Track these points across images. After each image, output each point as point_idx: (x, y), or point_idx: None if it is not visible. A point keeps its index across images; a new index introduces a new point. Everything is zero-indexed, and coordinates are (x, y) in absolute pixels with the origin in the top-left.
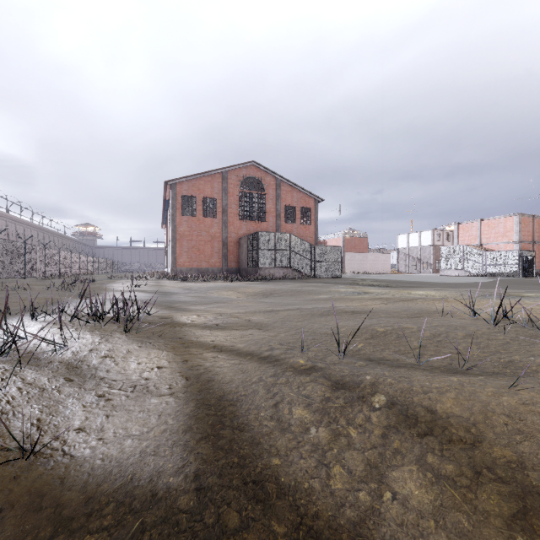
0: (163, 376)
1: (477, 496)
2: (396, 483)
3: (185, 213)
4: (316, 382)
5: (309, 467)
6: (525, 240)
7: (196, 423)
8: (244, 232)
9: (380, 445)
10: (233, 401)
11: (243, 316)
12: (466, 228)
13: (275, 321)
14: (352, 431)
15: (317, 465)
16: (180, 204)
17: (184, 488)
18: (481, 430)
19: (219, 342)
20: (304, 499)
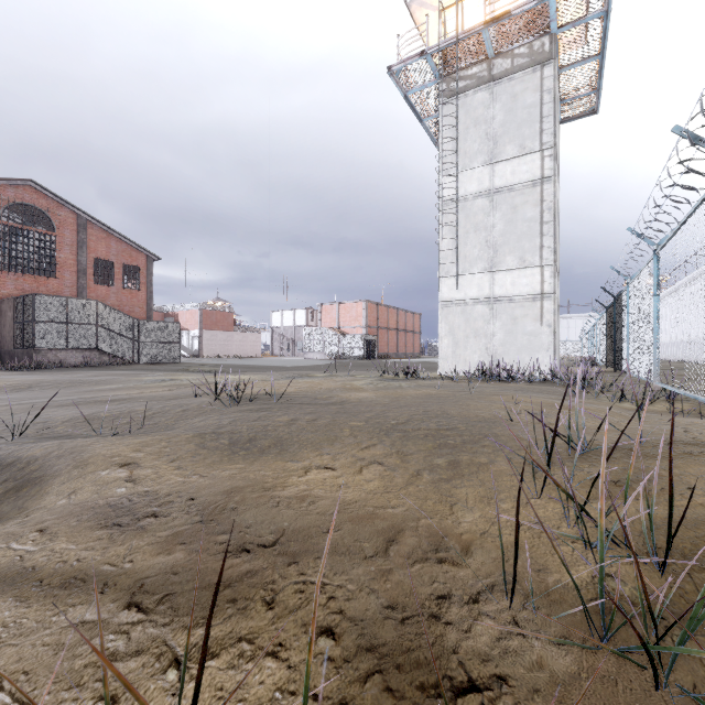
0: None
1: None
2: None
3: None
4: None
5: None
6: (371, 325)
7: None
8: (10, 291)
9: None
10: None
11: None
12: (328, 310)
13: None
14: None
15: None
16: None
17: None
18: (38, 459)
19: None
20: None
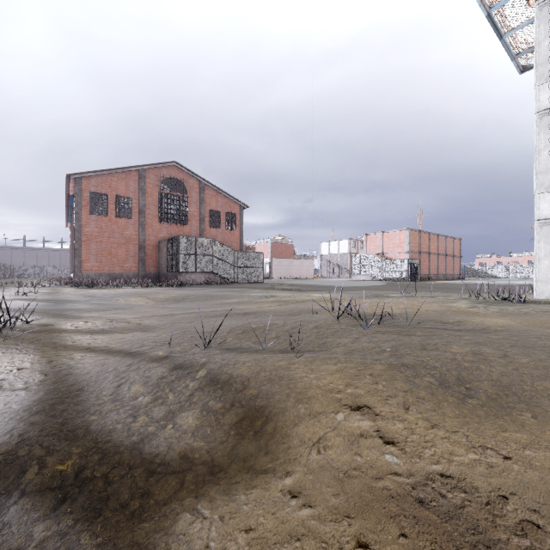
0: (21, 375)
1: (224, 417)
2: (180, 419)
3: (96, 211)
4: (161, 366)
5: (120, 417)
6: (413, 251)
7: (38, 403)
8: (164, 235)
9: (185, 400)
10: (83, 386)
11: (135, 321)
12: (372, 238)
13: (166, 324)
14: (171, 395)
15: (128, 416)
16: (86, 201)
17: (8, 442)
18: (250, 382)
19: (95, 344)
20: (105, 434)
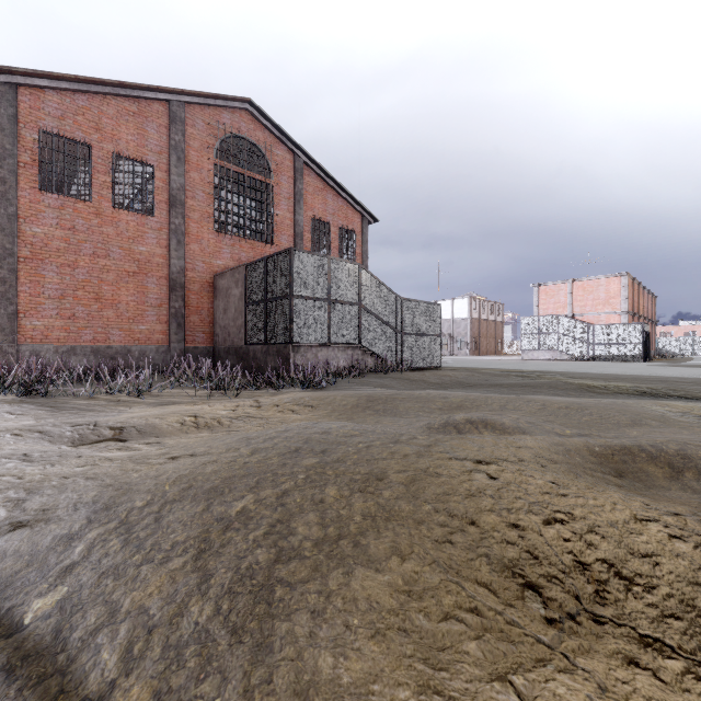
0: None
1: None
2: None
3: None
4: None
5: None
6: (630, 311)
7: None
8: (225, 262)
9: None
10: None
11: None
12: (550, 291)
13: None
14: None
15: None
16: (30, 154)
17: None
18: None
19: None
20: None
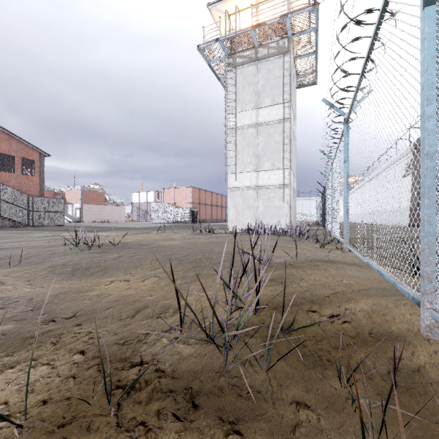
0: None
1: None
2: None
3: None
4: None
5: None
6: (195, 202)
7: None
8: None
9: None
10: None
11: None
12: (168, 192)
13: None
14: None
15: None
16: None
17: None
18: None
19: None
20: None
